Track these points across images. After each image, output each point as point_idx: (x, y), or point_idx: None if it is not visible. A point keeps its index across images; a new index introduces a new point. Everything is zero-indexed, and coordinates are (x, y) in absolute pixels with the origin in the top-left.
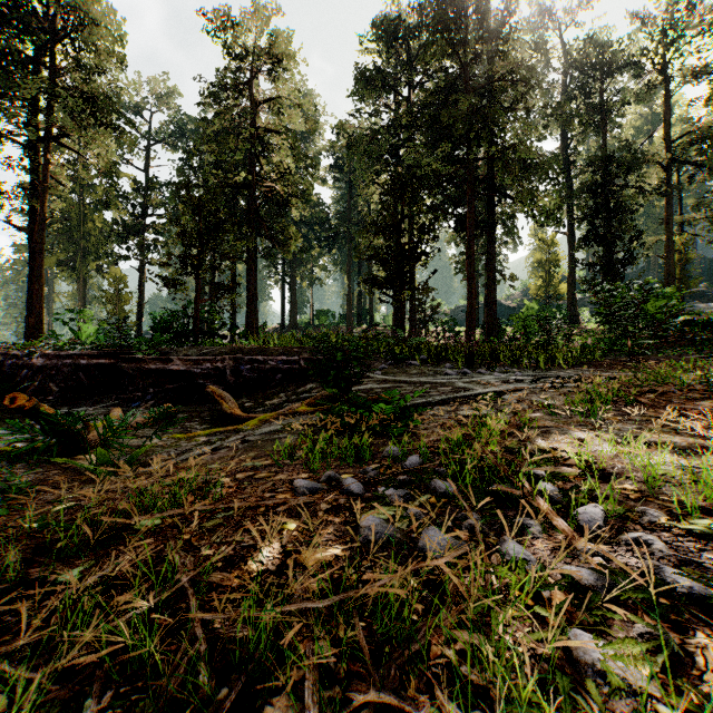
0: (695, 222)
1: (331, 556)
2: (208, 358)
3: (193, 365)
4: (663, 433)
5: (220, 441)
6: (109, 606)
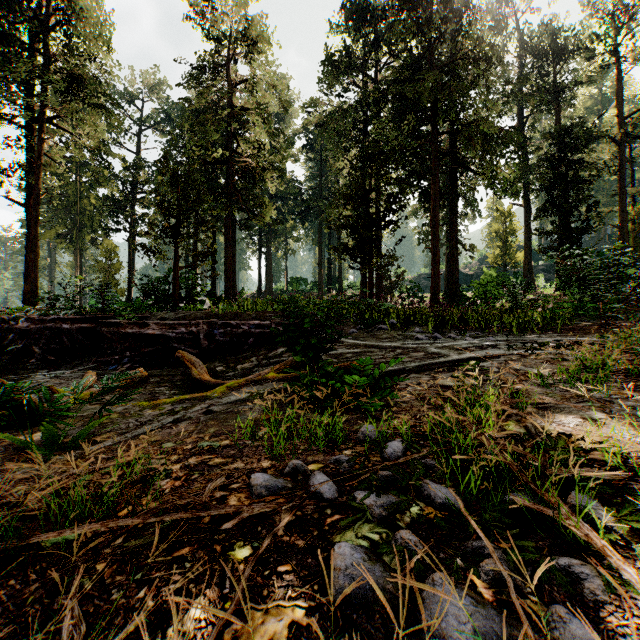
0: None
1: (290, 626)
2: (183, 322)
3: (168, 330)
4: None
5: (183, 411)
6: None
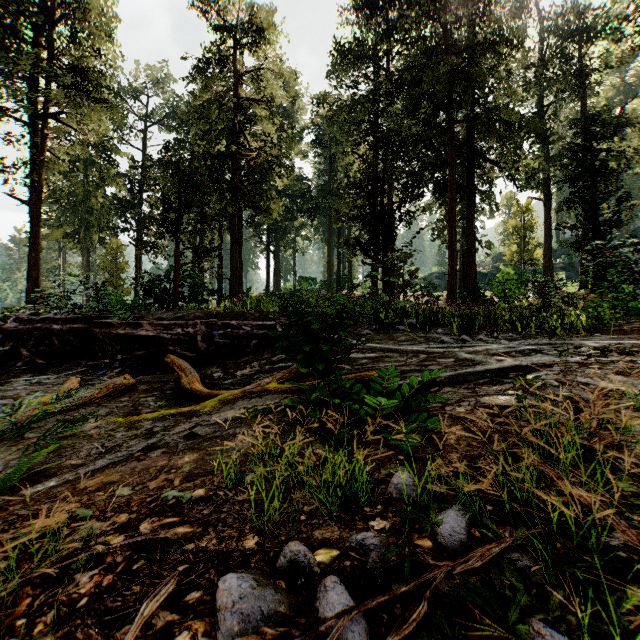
0: None
1: None
2: (180, 322)
3: (163, 331)
4: None
5: (161, 433)
6: None
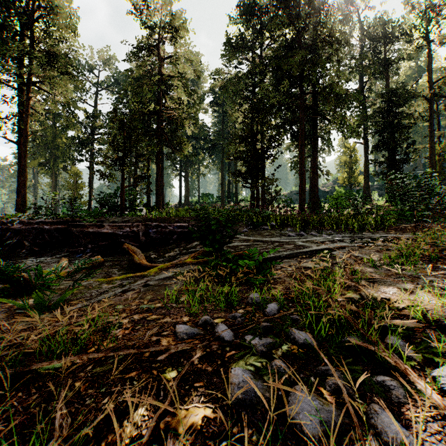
0: None
1: (202, 419)
2: (128, 224)
3: (117, 229)
4: None
5: (129, 285)
6: None
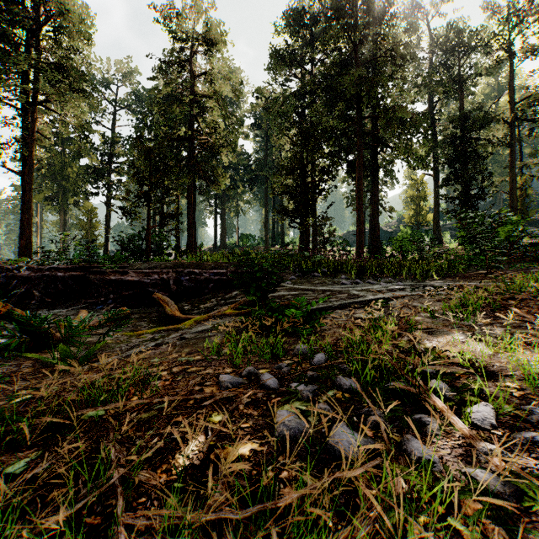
0: (532, 166)
1: (250, 451)
2: (156, 271)
3: (144, 277)
4: (530, 335)
5: (162, 338)
6: (47, 500)
